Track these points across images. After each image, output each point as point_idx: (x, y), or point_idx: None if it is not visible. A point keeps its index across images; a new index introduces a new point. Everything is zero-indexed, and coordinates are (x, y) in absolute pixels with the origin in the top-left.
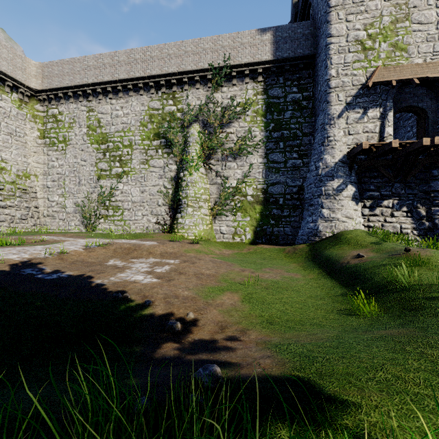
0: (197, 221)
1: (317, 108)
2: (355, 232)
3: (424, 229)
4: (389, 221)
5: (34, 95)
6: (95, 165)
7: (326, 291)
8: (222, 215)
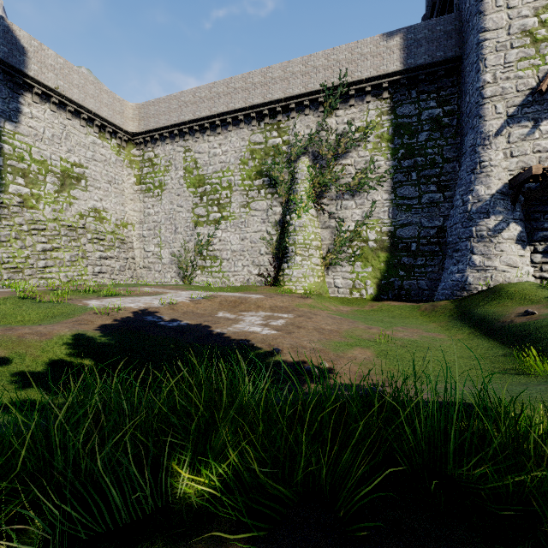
0: (306, 273)
1: (464, 125)
2: (521, 285)
3: None
4: None
5: (131, 139)
6: (191, 211)
7: (482, 353)
8: (337, 264)
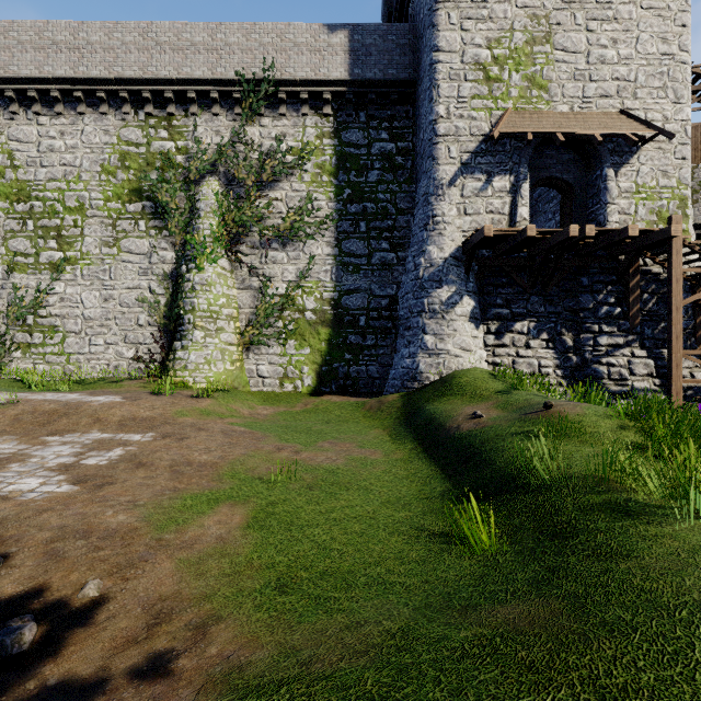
0: (212, 356)
1: (418, 169)
2: (473, 374)
3: (571, 367)
4: (523, 356)
5: None
6: (1, 243)
7: (418, 487)
8: (261, 344)
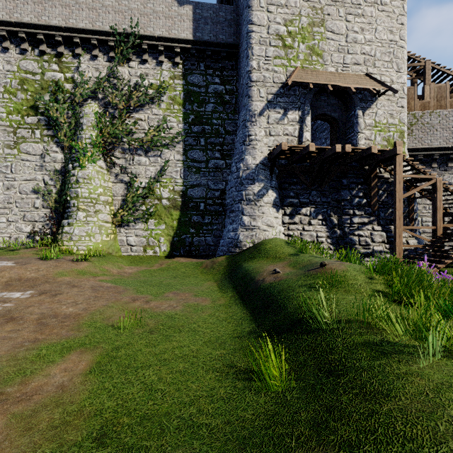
0: (92, 230)
1: (240, 104)
2: (275, 242)
3: (337, 237)
4: (307, 230)
5: None
6: None
7: (232, 328)
8: (129, 221)
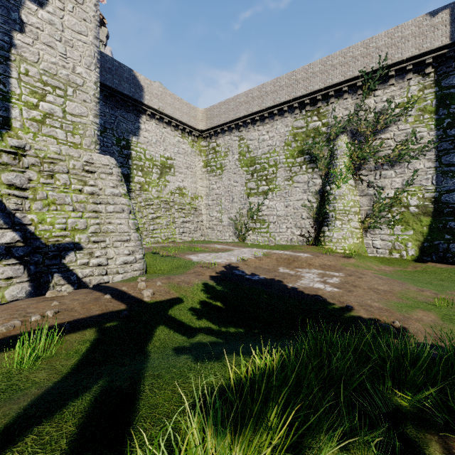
0: (346, 235)
1: None
2: None
3: None
4: None
5: (200, 135)
6: (244, 185)
7: None
8: (375, 228)
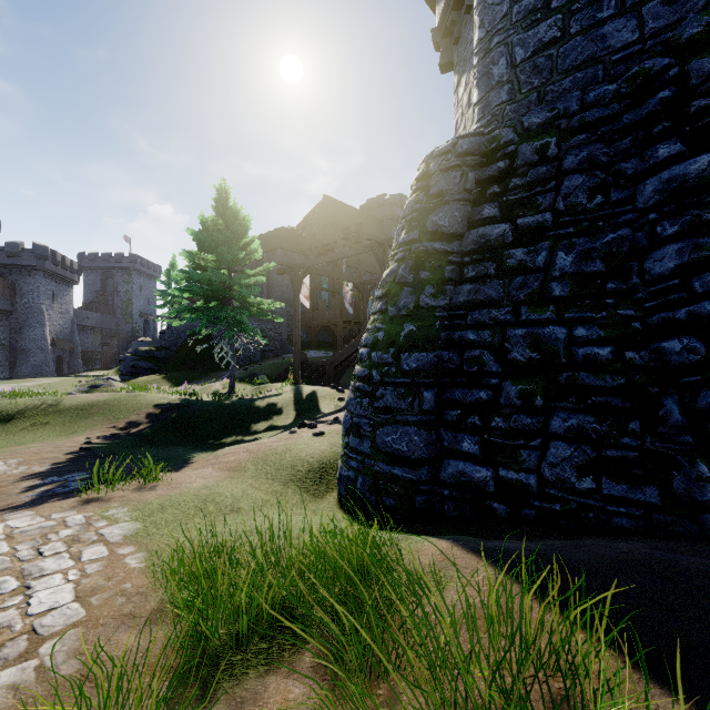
0: None
1: None
2: None
3: None
4: None
5: None
6: None
7: None
8: None
